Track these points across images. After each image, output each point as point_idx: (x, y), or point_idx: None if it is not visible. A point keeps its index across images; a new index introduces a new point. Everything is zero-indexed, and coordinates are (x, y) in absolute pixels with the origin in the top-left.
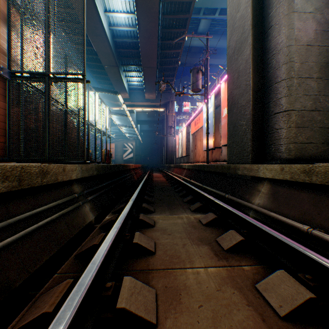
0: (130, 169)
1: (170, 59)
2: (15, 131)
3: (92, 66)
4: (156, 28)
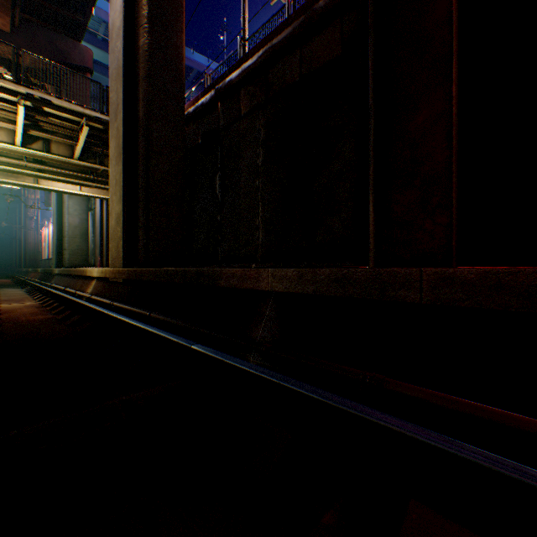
0: None
1: None
2: None
3: None
4: None
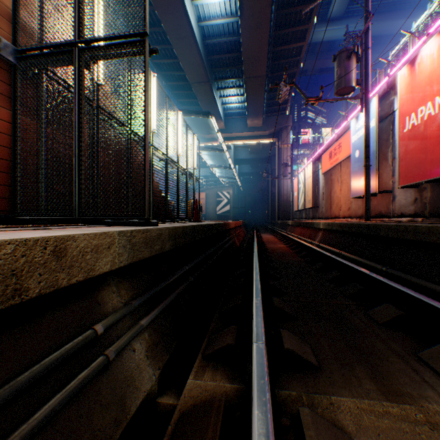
0: (229, 230)
1: (286, 61)
2: (32, 166)
3: (176, 88)
4: (268, 7)
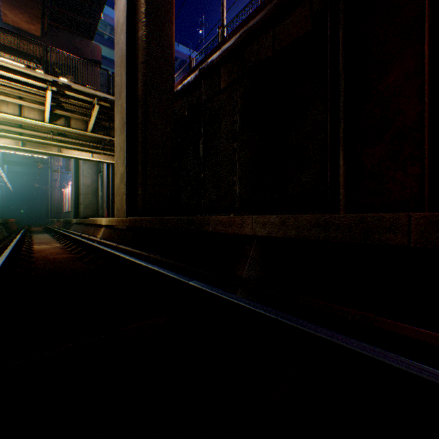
0: (10, 223)
1: None
2: None
3: None
4: None
